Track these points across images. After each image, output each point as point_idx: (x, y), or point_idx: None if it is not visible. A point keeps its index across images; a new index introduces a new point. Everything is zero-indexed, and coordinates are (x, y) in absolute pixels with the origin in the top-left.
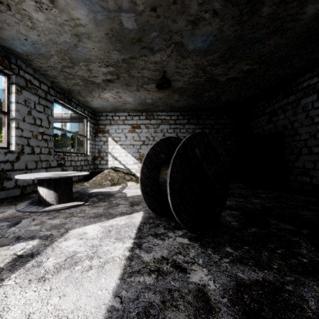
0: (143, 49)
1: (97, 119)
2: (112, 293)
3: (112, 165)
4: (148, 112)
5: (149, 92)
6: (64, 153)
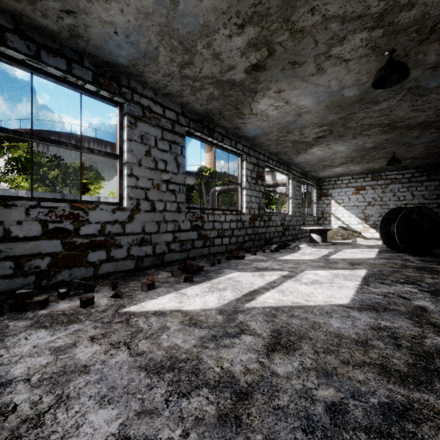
0: (376, 149)
1: (320, 185)
2: (375, 256)
3: (335, 225)
4: (374, 174)
5: (378, 163)
6: (304, 215)
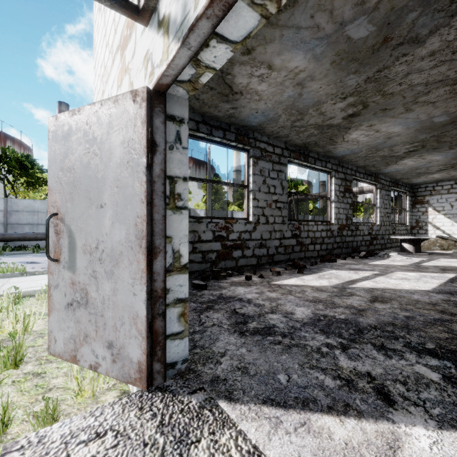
0: None
1: (414, 192)
2: None
3: (432, 235)
4: None
5: None
6: (394, 225)
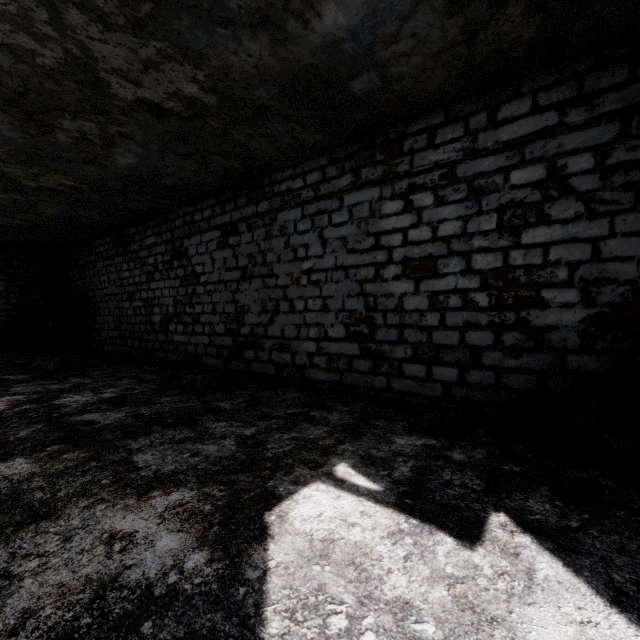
0: None
1: None
2: None
3: None
4: None
5: None
6: None
